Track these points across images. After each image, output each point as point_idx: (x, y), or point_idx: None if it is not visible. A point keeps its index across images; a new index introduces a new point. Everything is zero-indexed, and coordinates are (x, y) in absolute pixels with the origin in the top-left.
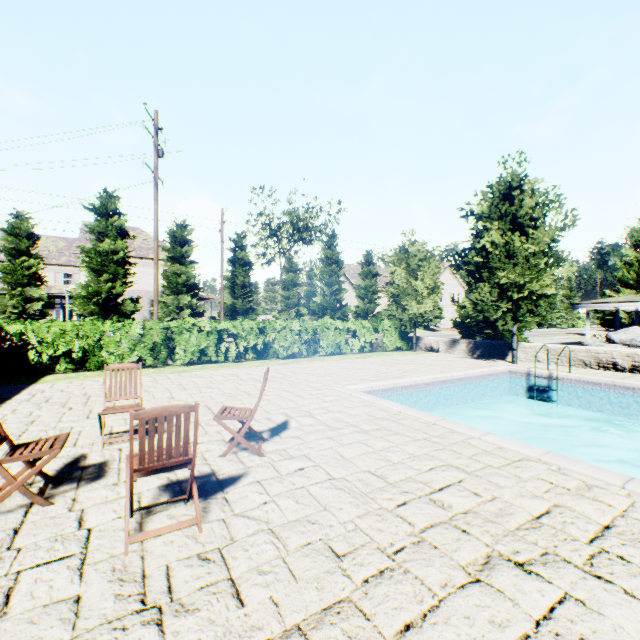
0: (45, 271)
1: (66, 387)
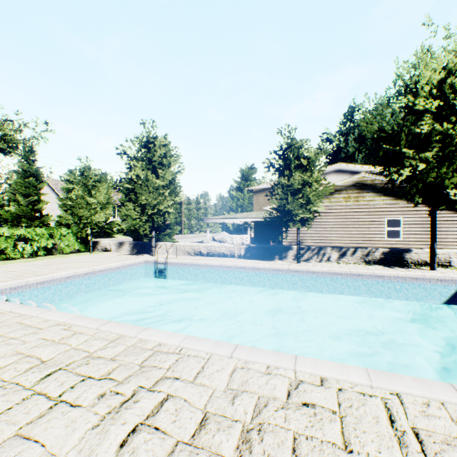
0: None
1: None
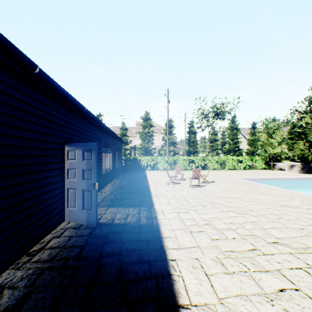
0: None
1: (154, 173)
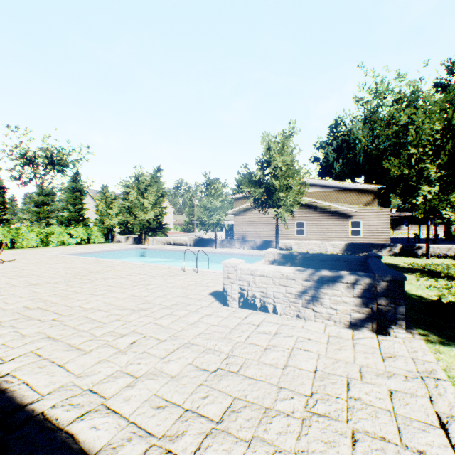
0: None
1: None
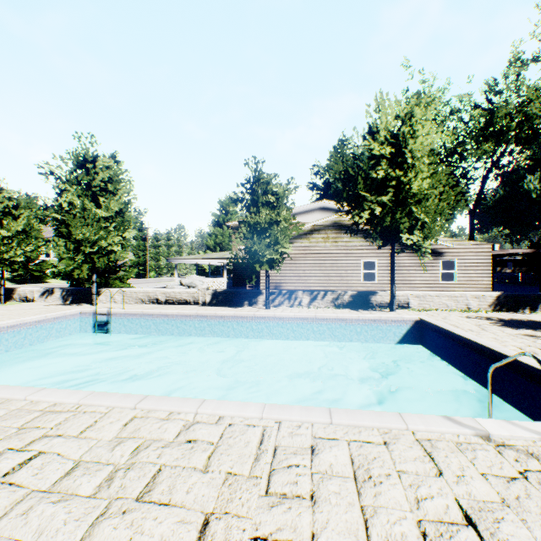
0: None
1: None
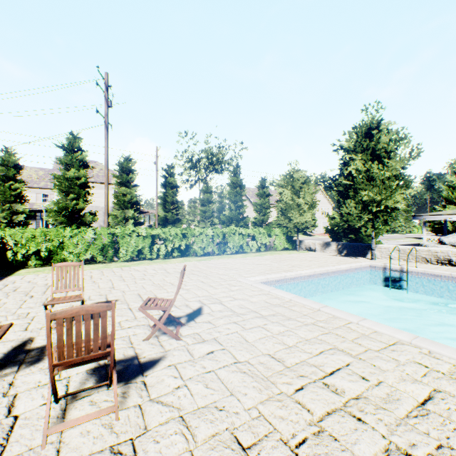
0: (29, 192)
1: (33, 279)
